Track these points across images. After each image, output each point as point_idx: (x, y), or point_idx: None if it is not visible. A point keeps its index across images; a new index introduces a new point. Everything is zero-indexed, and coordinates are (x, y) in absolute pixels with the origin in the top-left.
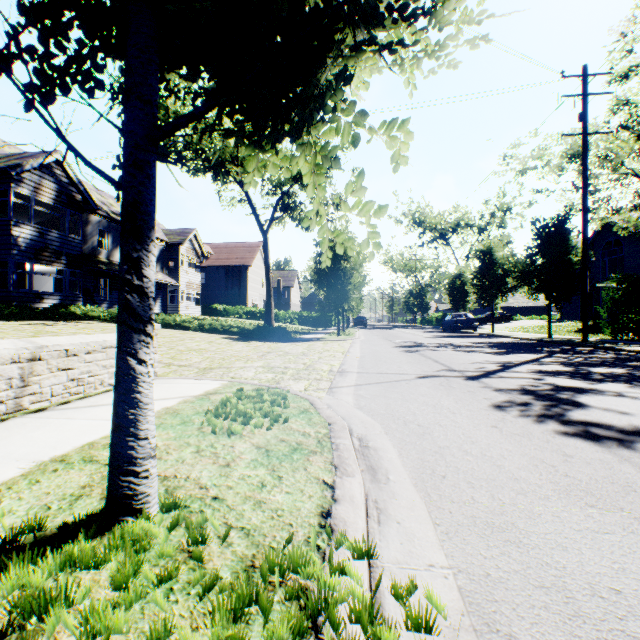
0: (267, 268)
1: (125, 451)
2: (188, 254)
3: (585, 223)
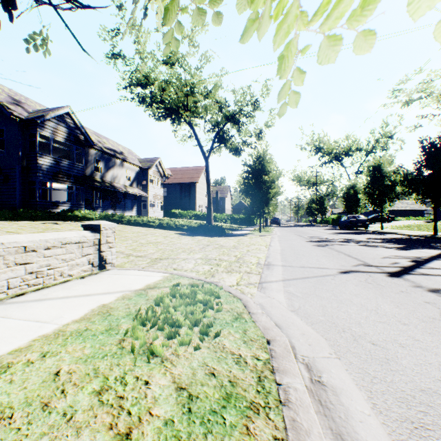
0: (208, 183)
1: None
2: (154, 175)
3: None
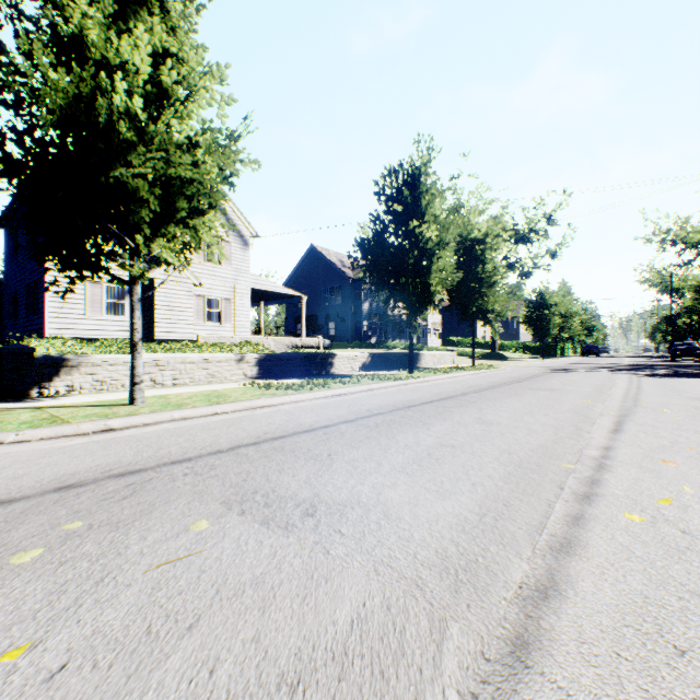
0: None
1: (472, 360)
2: None
3: None
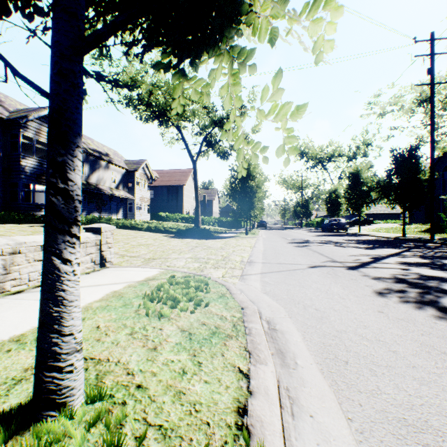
0: (196, 187)
1: (49, 347)
2: (141, 177)
3: (432, 150)
